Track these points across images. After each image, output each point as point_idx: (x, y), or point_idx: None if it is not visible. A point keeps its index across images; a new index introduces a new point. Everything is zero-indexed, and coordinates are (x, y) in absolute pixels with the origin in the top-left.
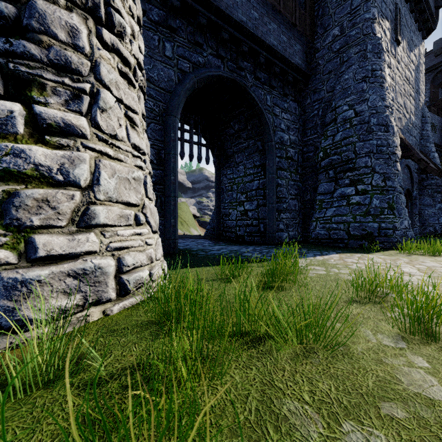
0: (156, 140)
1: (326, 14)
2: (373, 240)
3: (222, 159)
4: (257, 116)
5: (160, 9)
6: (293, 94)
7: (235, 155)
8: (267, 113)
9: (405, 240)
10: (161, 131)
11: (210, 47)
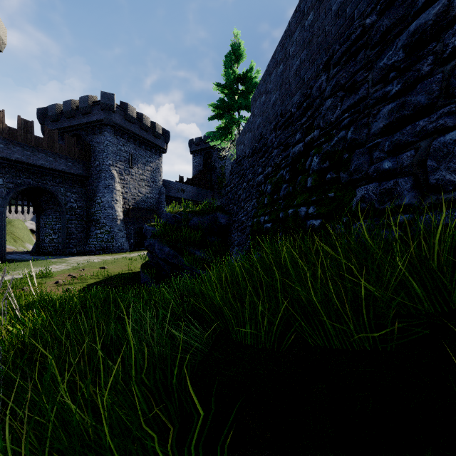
0: None
1: (95, 153)
2: (105, 251)
3: (39, 211)
4: (55, 198)
5: None
6: (80, 184)
7: (47, 210)
8: (61, 196)
9: (118, 250)
10: None
11: (25, 175)
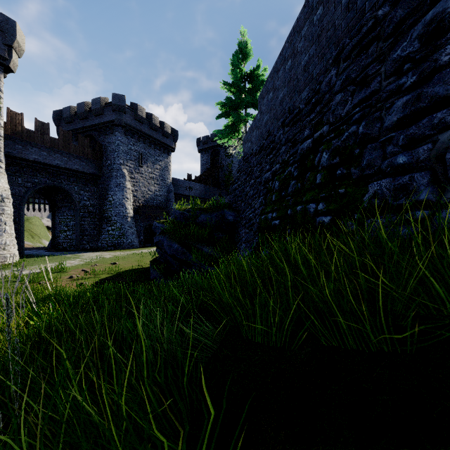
0: (14, 215)
1: (107, 152)
2: (116, 247)
3: (55, 209)
4: (69, 197)
5: (16, 167)
6: (92, 183)
7: (62, 208)
8: (75, 194)
9: (128, 246)
10: (16, 211)
11: (42, 175)
